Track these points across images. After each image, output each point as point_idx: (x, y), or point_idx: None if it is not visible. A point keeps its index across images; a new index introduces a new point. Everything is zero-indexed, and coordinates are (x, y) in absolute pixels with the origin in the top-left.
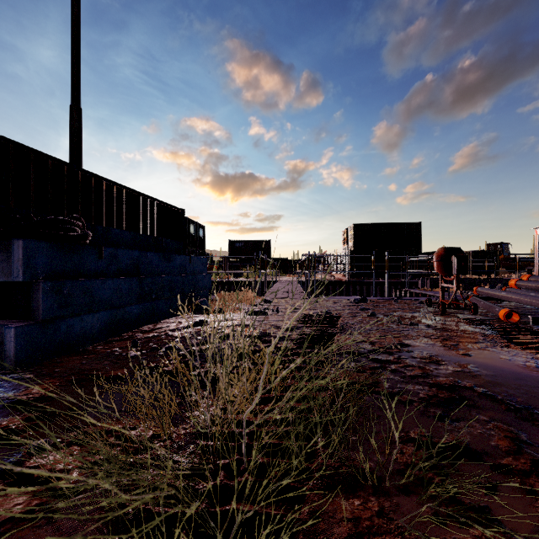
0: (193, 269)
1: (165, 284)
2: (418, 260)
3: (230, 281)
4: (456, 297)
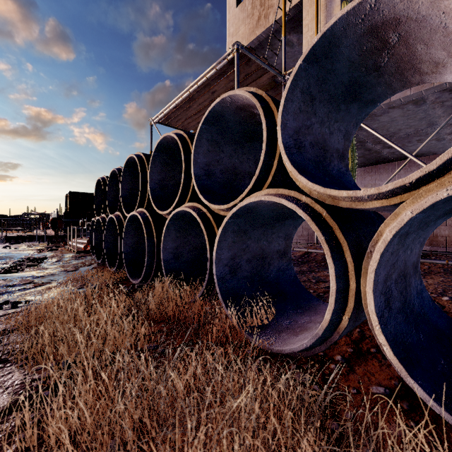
0: None
1: None
2: None
3: None
4: None
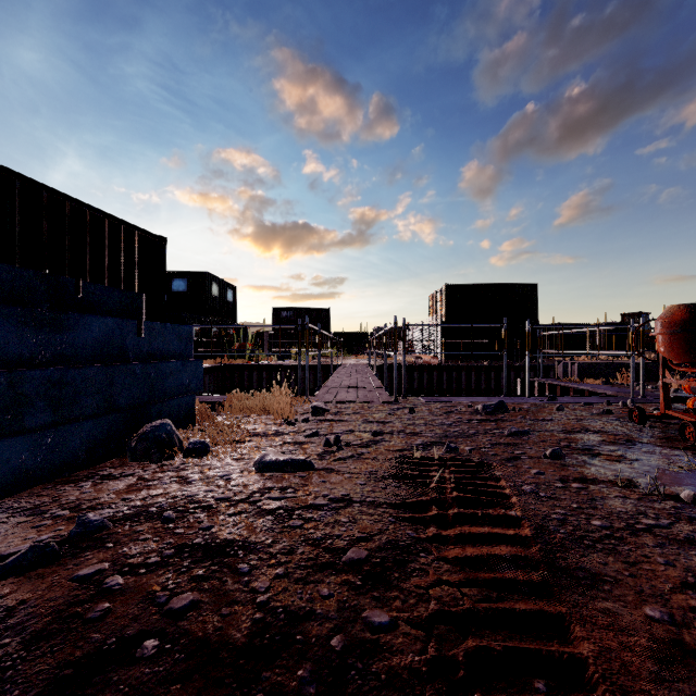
0: (149, 349)
1: (30, 391)
2: (534, 336)
3: (270, 366)
4: (644, 397)
